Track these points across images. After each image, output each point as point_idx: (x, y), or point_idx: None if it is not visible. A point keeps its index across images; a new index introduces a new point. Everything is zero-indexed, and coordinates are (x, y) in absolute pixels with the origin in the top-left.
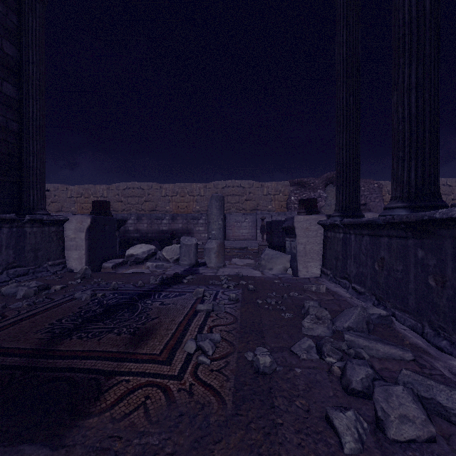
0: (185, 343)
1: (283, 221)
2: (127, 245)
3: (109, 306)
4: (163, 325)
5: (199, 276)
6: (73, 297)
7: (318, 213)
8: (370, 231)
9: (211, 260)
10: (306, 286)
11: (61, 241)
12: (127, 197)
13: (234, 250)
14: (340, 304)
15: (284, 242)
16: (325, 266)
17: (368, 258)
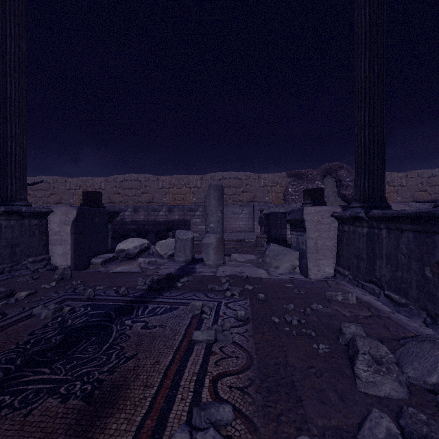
0: (172, 424)
1: (281, 213)
2: (124, 237)
3: (72, 329)
4: (140, 376)
5: (196, 276)
6: (31, 312)
7: (325, 204)
8: (416, 225)
9: (210, 257)
10: (329, 294)
11: (44, 235)
12: (124, 189)
13: (231, 242)
14: (386, 325)
15: (282, 234)
16: (341, 265)
17: (411, 260)
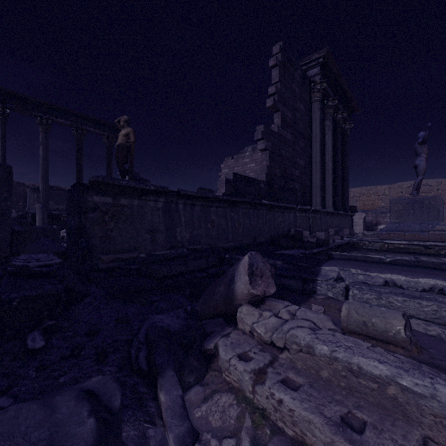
0: None
1: None
2: None
3: None
4: None
5: None
6: None
7: None
8: None
9: None
10: None
11: (352, 223)
12: None
13: None
14: None
15: None
16: None
17: None
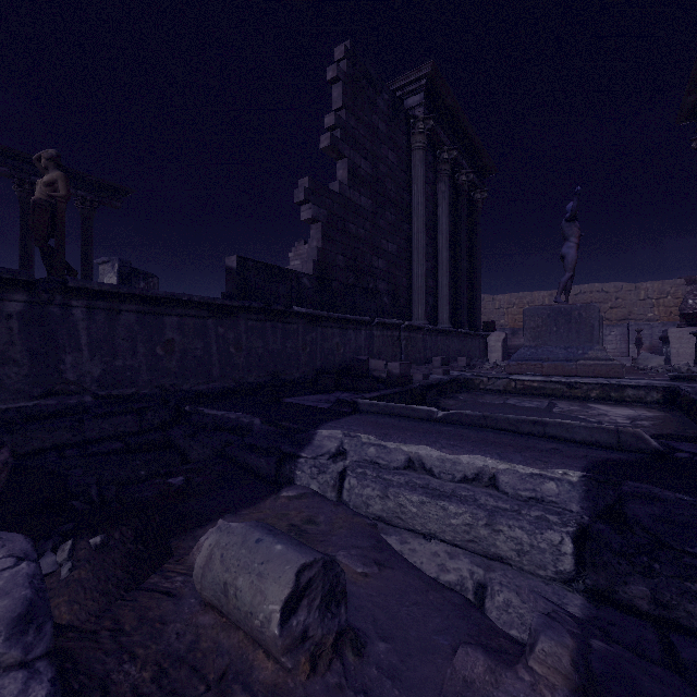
0: None
1: None
2: None
3: None
4: None
5: None
6: None
7: None
8: None
9: None
10: None
11: (486, 348)
12: None
13: None
14: None
15: None
16: (695, 363)
17: None
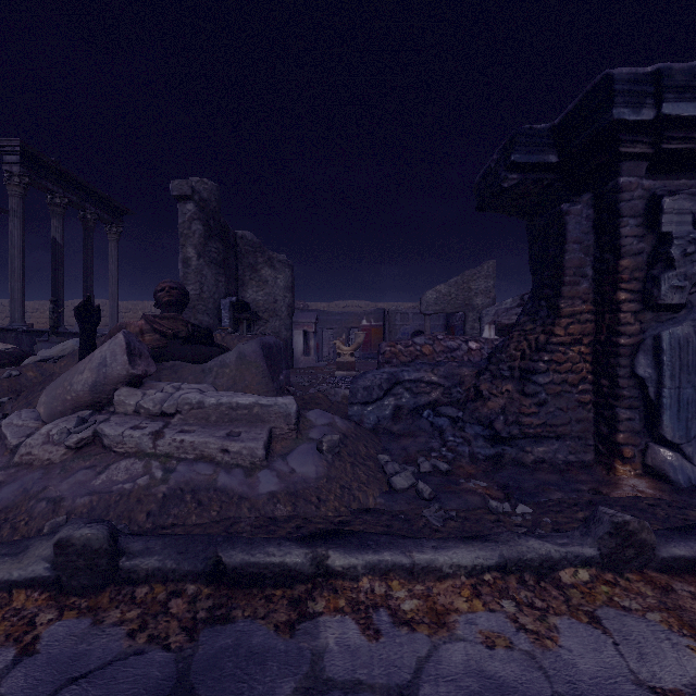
0: None
1: None
2: None
3: None
4: None
5: None
6: None
7: None
8: None
9: None
10: None
11: None
12: None
13: None
14: None
15: None
16: None
17: None
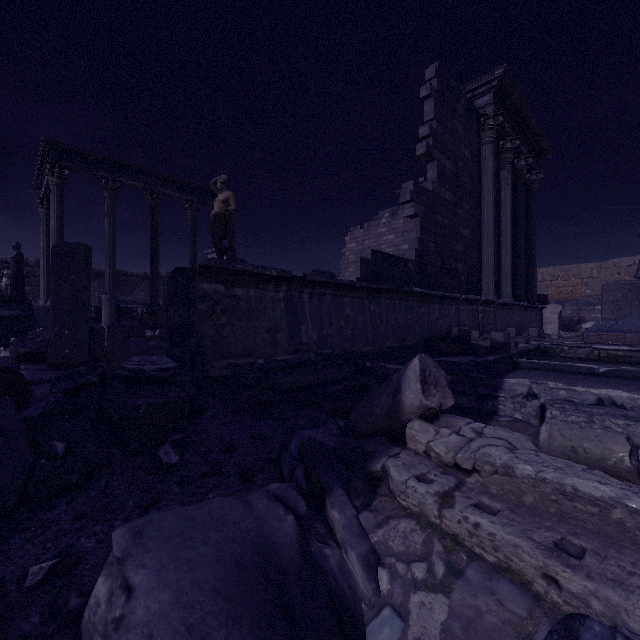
0: None
1: None
2: None
3: None
4: None
5: None
6: None
7: None
8: None
9: None
10: None
11: (542, 319)
12: None
13: None
14: None
15: None
16: None
17: None
